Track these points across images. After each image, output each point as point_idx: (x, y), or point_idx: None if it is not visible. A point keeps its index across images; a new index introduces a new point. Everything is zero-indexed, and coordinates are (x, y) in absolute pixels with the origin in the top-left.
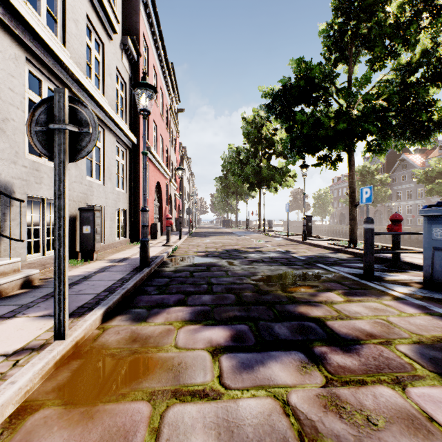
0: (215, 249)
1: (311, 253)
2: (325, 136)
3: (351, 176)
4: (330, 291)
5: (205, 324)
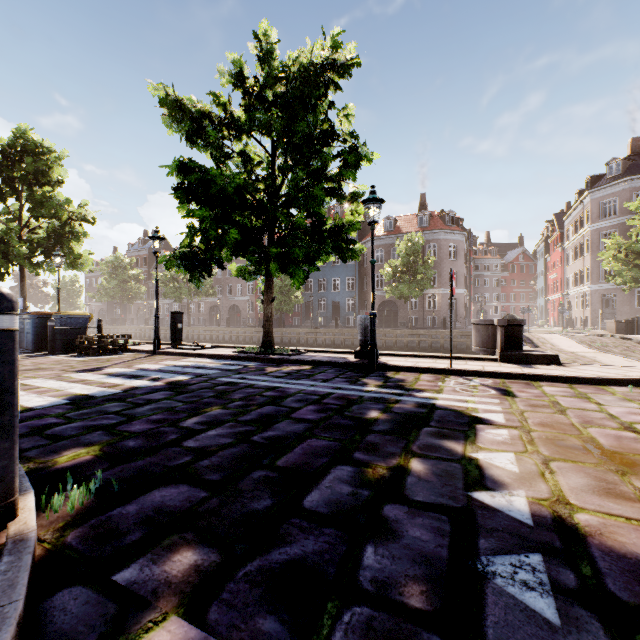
0: None
1: None
2: None
3: (23, 286)
4: None
5: None
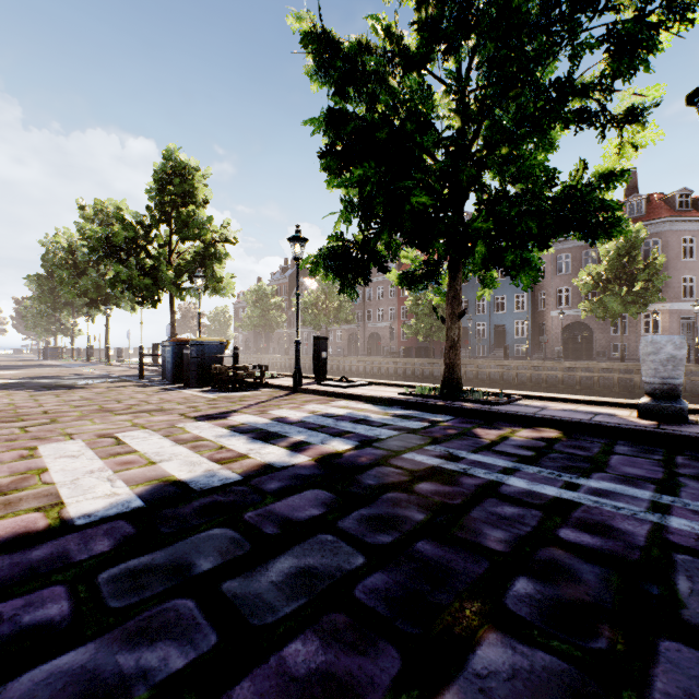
0: (28, 376)
1: (130, 374)
2: (139, 285)
3: (172, 314)
4: (105, 383)
5: (23, 390)
